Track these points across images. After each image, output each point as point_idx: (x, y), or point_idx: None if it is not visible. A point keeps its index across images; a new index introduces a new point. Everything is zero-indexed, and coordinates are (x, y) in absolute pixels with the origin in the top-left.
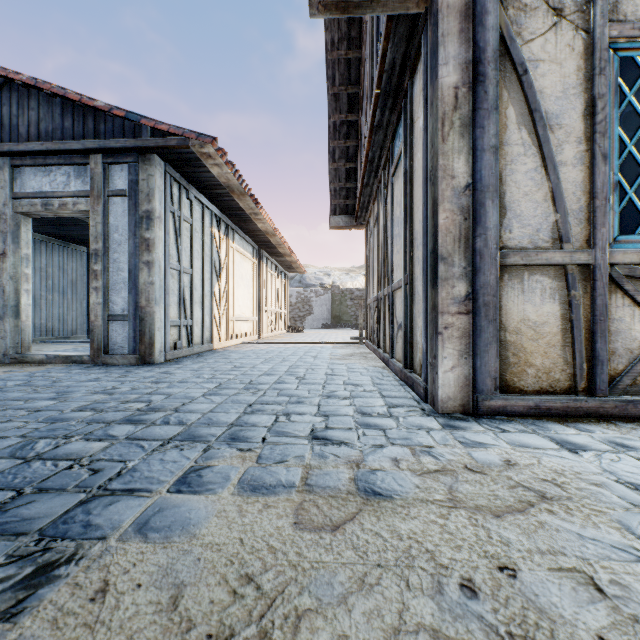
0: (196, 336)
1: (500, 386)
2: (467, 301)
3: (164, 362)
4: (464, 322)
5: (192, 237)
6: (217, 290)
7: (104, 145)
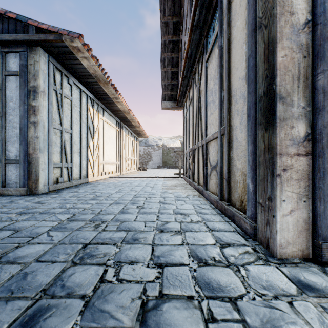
0: (75, 174)
1: None
2: (306, 142)
3: (47, 192)
4: (303, 164)
5: (72, 109)
6: (91, 145)
7: (1, 38)
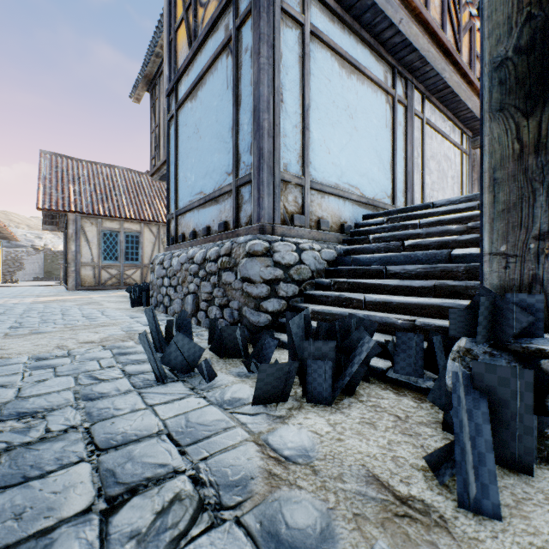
0: None
1: (81, 285)
2: (75, 271)
3: None
4: (74, 275)
5: None
6: None
7: None
